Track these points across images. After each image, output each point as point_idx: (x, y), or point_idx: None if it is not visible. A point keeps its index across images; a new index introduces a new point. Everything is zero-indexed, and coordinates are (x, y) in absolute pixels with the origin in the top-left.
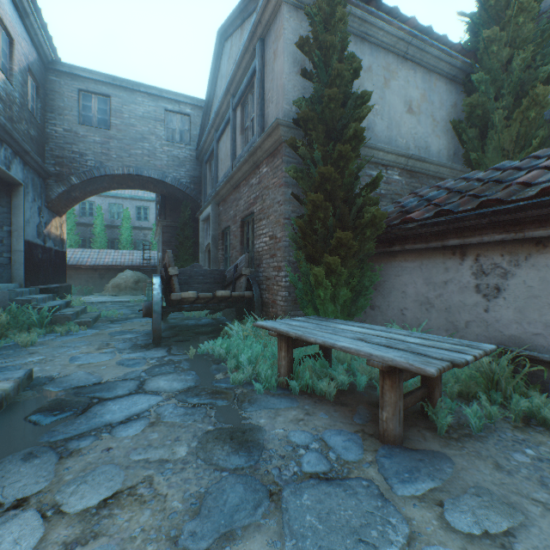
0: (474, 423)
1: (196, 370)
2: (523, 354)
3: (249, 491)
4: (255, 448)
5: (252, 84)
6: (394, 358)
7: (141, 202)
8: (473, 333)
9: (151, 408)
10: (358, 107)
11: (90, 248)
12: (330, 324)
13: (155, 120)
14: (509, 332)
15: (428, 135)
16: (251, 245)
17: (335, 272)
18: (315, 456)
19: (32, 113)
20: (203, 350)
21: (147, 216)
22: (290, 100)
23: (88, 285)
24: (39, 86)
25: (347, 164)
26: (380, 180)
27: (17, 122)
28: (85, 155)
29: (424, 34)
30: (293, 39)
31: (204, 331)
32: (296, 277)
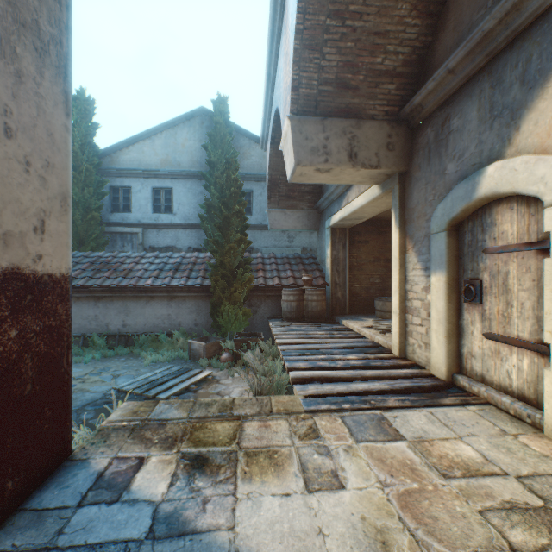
0: None
1: None
2: (74, 335)
3: None
4: None
5: None
6: None
7: None
8: None
9: None
10: None
11: None
12: None
13: None
14: None
15: None
16: None
17: None
18: None
19: None
20: None
21: None
22: None
23: None
24: None
25: None
26: None
27: None
28: None
29: None
30: None
31: None
32: None
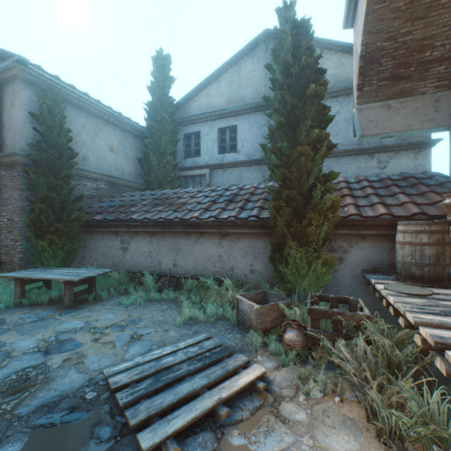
0: (104, 296)
1: None
2: (132, 271)
3: (1, 330)
4: (3, 323)
5: None
6: (67, 278)
7: None
8: (121, 266)
9: None
10: (71, 159)
11: None
12: (49, 270)
13: None
14: (130, 264)
15: (124, 164)
16: None
17: (55, 244)
18: (33, 318)
19: None
20: None
21: None
22: (26, 138)
23: None
24: None
25: (62, 189)
26: (83, 197)
27: None
28: None
29: (119, 114)
30: (28, 101)
31: None
32: (30, 245)
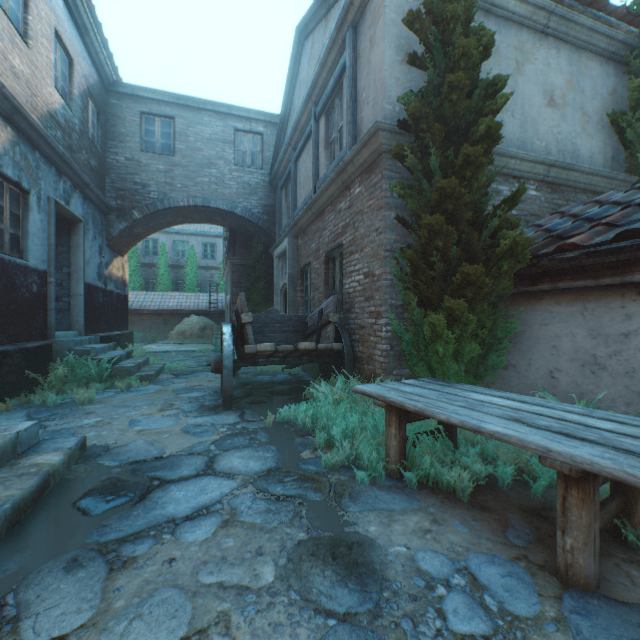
0: None
1: (276, 445)
2: None
3: None
4: (370, 577)
5: (340, 86)
6: (593, 460)
7: (207, 238)
8: None
9: (224, 498)
10: (489, 97)
11: (154, 291)
12: (457, 392)
13: (223, 142)
14: None
15: (576, 134)
16: (338, 285)
17: (459, 320)
18: (464, 602)
19: (92, 142)
20: (283, 416)
21: (214, 253)
22: (393, 97)
23: (151, 332)
24: (99, 111)
25: (476, 174)
26: (520, 195)
27: (77, 151)
28: (148, 186)
29: None
30: (396, 18)
31: (282, 390)
32: (402, 325)
